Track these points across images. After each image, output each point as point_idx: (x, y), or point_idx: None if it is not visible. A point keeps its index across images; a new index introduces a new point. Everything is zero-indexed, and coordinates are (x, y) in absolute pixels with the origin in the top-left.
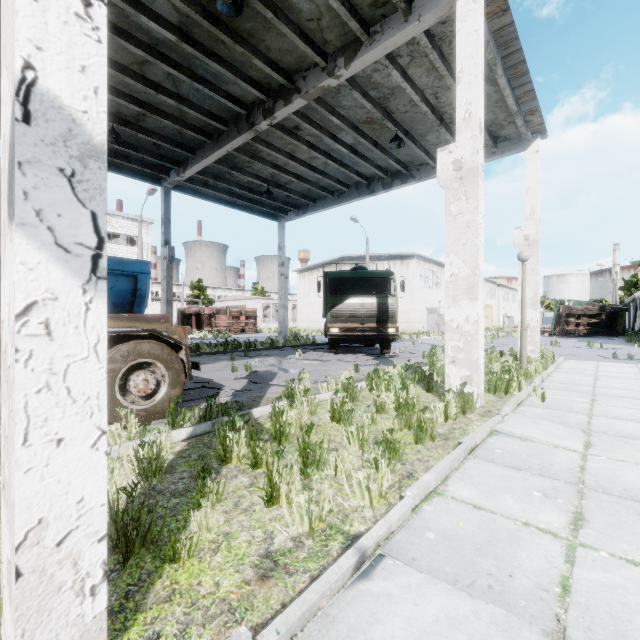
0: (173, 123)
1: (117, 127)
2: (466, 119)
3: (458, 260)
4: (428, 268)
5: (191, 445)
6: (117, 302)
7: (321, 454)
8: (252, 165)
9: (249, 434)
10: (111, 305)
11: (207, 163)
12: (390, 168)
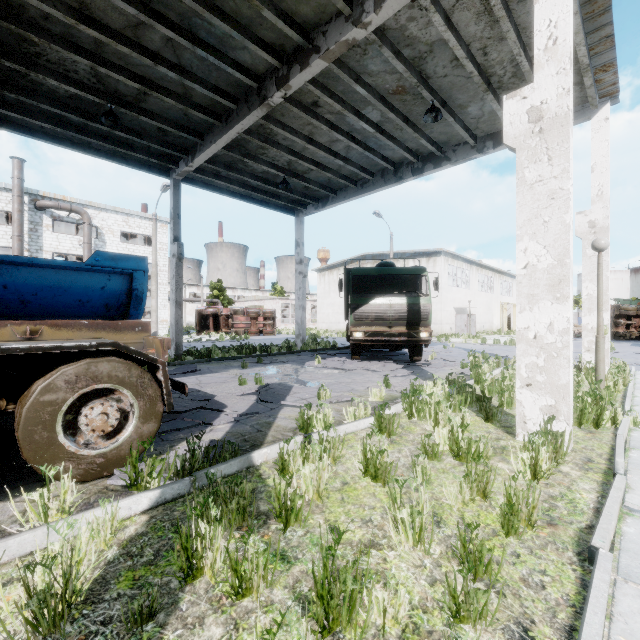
0: (176, 102)
1: (117, 110)
2: (549, 49)
3: (536, 245)
4: (456, 265)
5: (152, 523)
6: (110, 304)
7: (356, 594)
8: (266, 152)
9: (239, 510)
10: (103, 307)
11: (216, 149)
12: (421, 151)
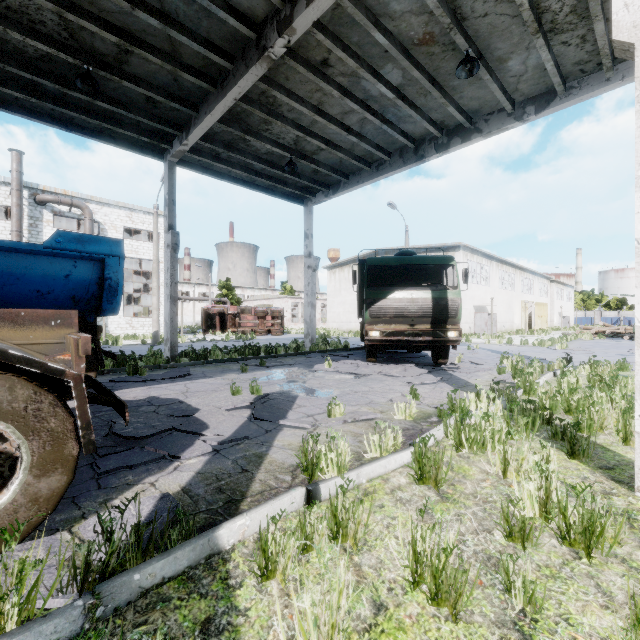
0: (163, 61)
1: (98, 75)
2: None
3: None
4: (476, 261)
5: None
6: (78, 296)
7: None
8: (270, 127)
9: None
10: (69, 300)
11: (212, 121)
12: (446, 123)
